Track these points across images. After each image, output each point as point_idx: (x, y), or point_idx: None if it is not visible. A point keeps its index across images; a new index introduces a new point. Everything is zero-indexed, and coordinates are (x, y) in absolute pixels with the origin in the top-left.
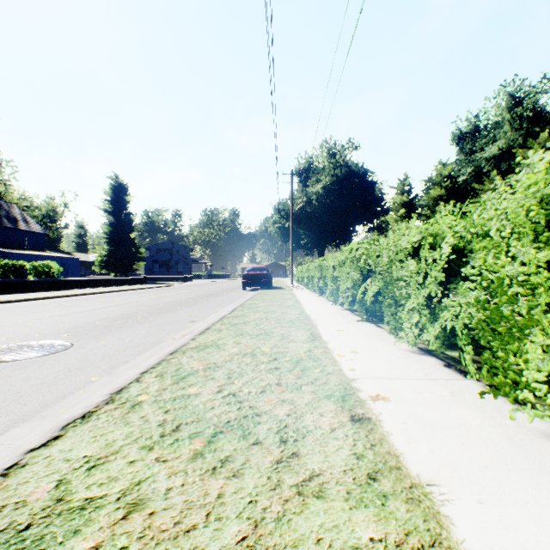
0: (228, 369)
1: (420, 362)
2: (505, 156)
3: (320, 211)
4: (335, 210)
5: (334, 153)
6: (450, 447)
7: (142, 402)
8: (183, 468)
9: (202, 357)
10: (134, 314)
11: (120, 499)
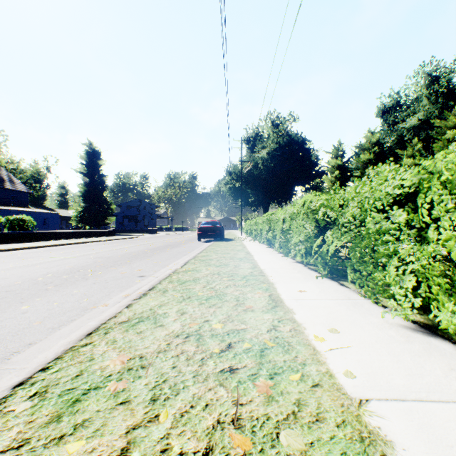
0: (157, 372)
1: (436, 352)
2: (424, 126)
3: (265, 174)
4: (278, 173)
5: (277, 124)
6: None
7: None
8: None
9: (127, 341)
10: (85, 268)
11: None
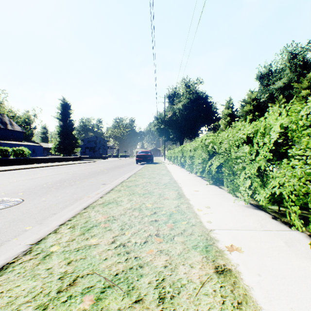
0: (121, 221)
1: (254, 215)
2: (287, 87)
3: (180, 119)
4: (189, 118)
5: (189, 85)
6: (307, 305)
7: (52, 253)
8: None
9: (105, 211)
10: (69, 179)
11: None
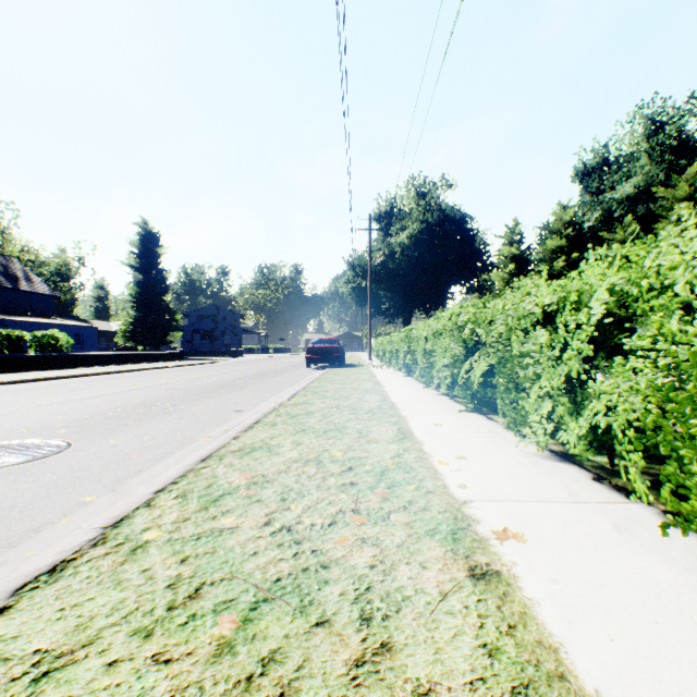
0: (282, 484)
1: (557, 473)
2: (643, 197)
3: (405, 267)
4: (425, 266)
5: (424, 193)
6: (638, 630)
7: (148, 543)
8: (196, 678)
9: (246, 465)
10: (161, 401)
11: None
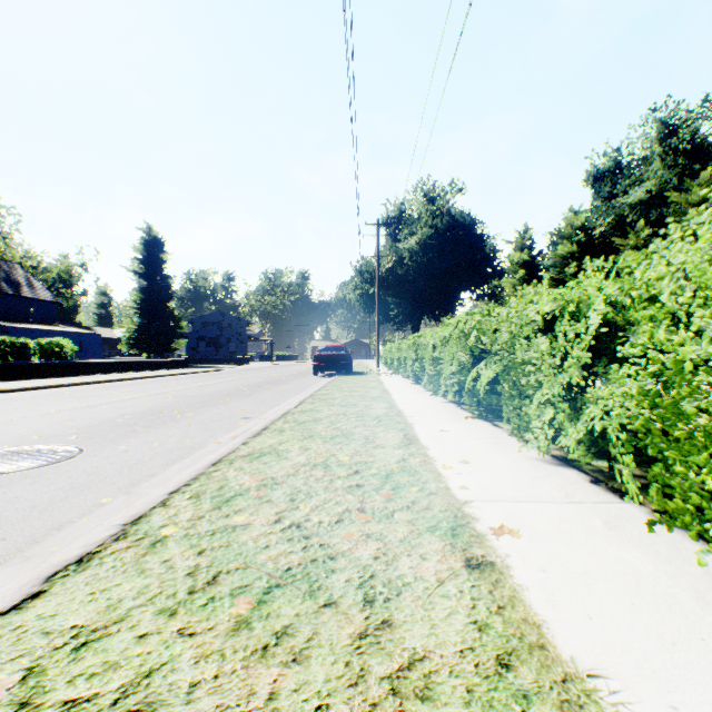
0: (291, 486)
1: (557, 476)
2: (655, 202)
3: (414, 273)
4: (434, 272)
5: (433, 197)
6: (615, 610)
7: (166, 538)
8: (218, 648)
9: (256, 469)
10: (169, 409)
11: (118, 703)
